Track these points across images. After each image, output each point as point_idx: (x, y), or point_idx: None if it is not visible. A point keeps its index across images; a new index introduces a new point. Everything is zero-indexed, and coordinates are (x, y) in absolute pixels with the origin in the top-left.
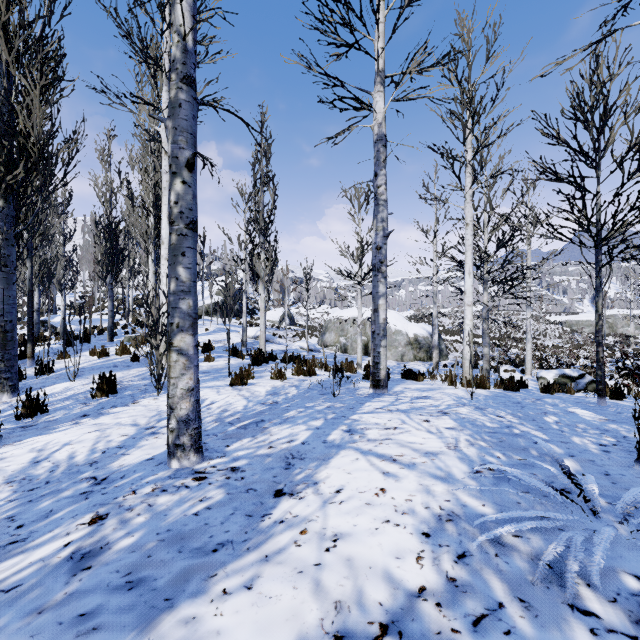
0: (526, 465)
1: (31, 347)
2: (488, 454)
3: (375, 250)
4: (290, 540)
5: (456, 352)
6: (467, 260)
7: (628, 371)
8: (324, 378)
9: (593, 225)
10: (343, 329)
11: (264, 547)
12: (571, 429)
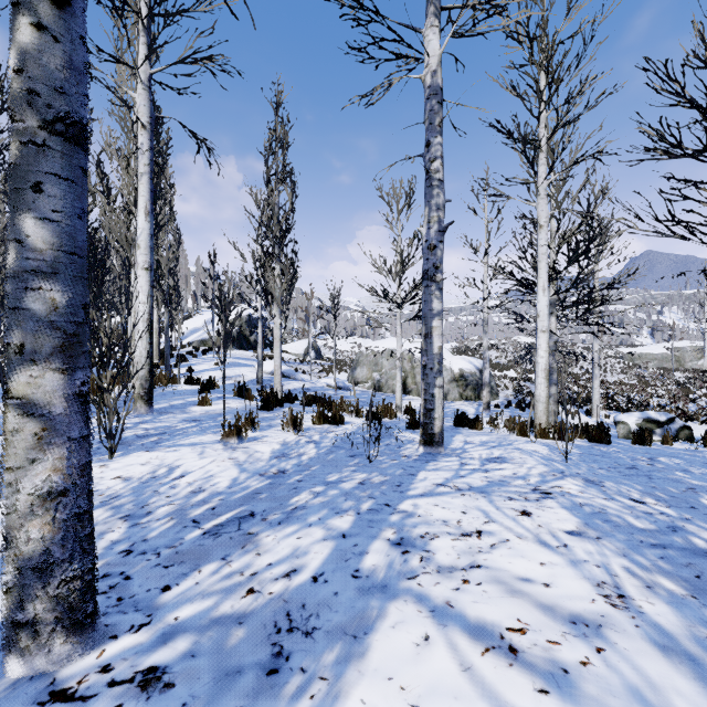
0: None
1: None
2: None
3: (427, 250)
4: None
5: (507, 390)
6: (541, 273)
7: None
8: (355, 428)
9: None
10: (377, 363)
11: None
12: None
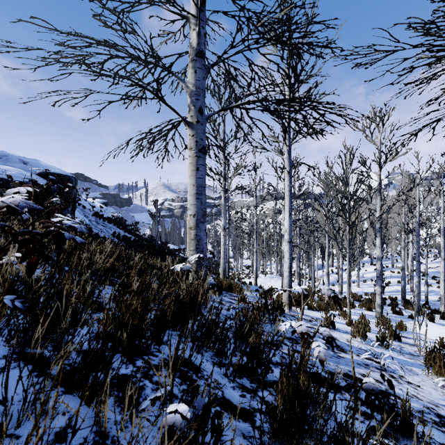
0: None
1: None
2: None
3: None
4: None
5: None
6: None
7: None
8: None
9: None
10: None
11: None
12: None
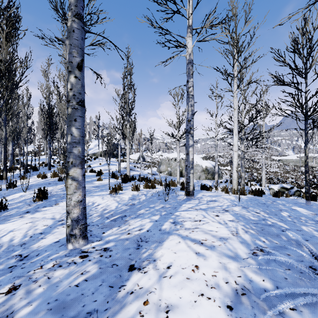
0: (282, 247)
1: (5, 173)
2: (257, 239)
3: (187, 122)
4: (136, 310)
5: (226, 175)
6: (234, 128)
7: (316, 185)
8: (160, 190)
9: (303, 108)
10: (169, 163)
11: (118, 316)
12: (298, 220)
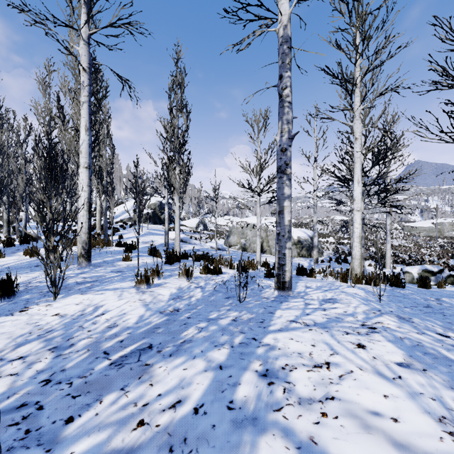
0: None
1: None
2: None
3: (280, 152)
4: None
5: (328, 250)
6: (356, 170)
7: None
8: (229, 277)
9: None
10: (243, 233)
11: None
12: None
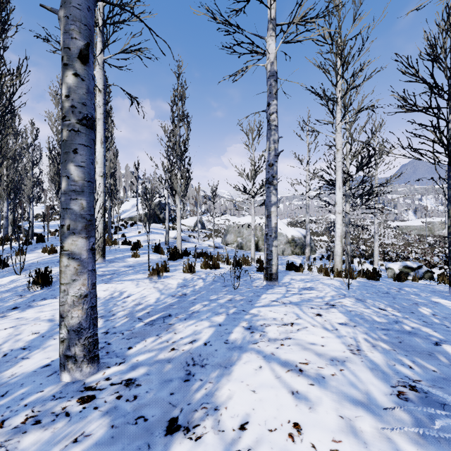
0: (447, 380)
1: None
2: (397, 362)
3: (268, 167)
4: None
5: (321, 248)
6: (338, 178)
7: None
8: (226, 271)
9: (446, 146)
10: (240, 232)
11: None
12: None
